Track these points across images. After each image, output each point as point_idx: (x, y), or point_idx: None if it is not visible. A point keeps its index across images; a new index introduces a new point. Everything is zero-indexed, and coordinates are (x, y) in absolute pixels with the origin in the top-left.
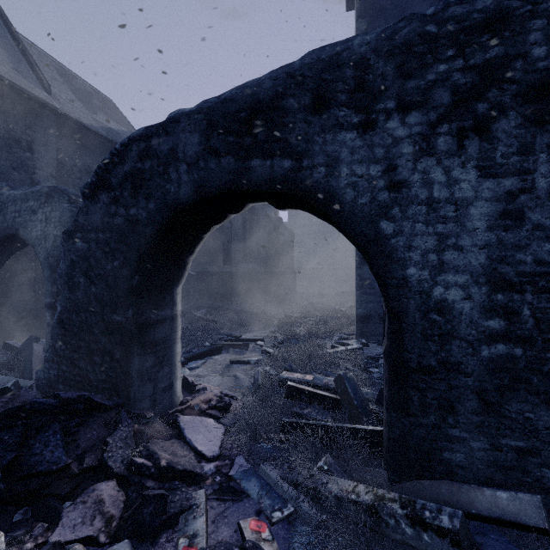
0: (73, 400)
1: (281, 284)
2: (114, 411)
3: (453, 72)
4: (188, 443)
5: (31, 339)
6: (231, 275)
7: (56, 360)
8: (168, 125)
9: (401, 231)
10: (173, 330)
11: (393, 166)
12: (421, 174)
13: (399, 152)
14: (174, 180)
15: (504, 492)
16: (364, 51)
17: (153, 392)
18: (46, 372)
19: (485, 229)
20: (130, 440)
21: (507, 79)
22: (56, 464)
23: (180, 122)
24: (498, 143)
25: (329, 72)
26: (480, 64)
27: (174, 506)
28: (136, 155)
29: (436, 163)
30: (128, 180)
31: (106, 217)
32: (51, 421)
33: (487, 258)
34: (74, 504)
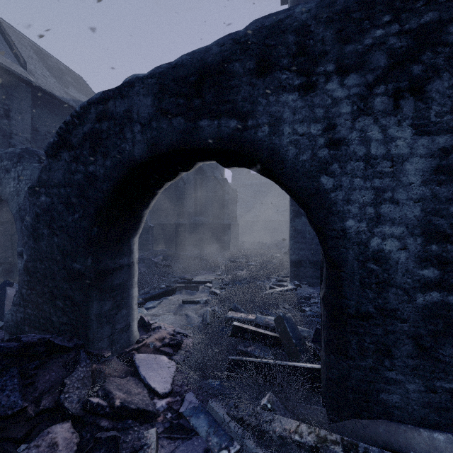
0: (33, 343)
1: (226, 234)
2: (74, 351)
3: (389, 37)
4: (142, 380)
5: (5, 284)
6: (184, 226)
7: (22, 304)
8: (124, 88)
9: (340, 186)
10: (130, 276)
11: (332, 125)
12: (359, 132)
13: (338, 112)
14: (129, 139)
15: (440, 434)
16: (305, 18)
17: (111, 333)
18: (14, 315)
19: (420, 184)
20: (87, 380)
21: (441, 42)
22: (11, 408)
23: (135, 86)
24: (432, 103)
25: (272, 38)
26: (415, 28)
27: (125, 447)
28: (94, 117)
29: (373, 122)
30: (87, 140)
31: (67, 174)
32: (12, 364)
33: (422, 211)
34: (27, 448)
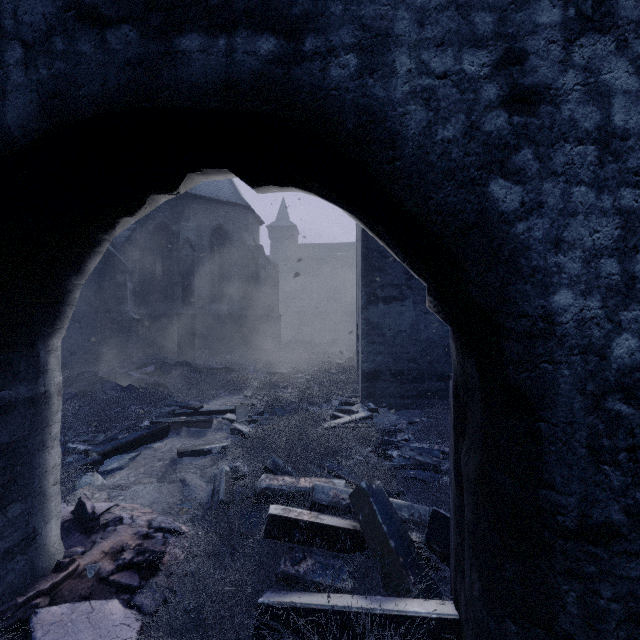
0: None
1: (262, 330)
2: None
3: None
4: None
5: None
6: (193, 319)
7: None
8: None
9: (540, 204)
10: (36, 425)
11: (517, 52)
12: (582, 72)
13: (530, 22)
14: None
15: None
16: None
17: None
18: None
19: None
20: None
21: None
22: None
23: None
24: None
25: None
26: None
27: None
28: None
29: (614, 49)
30: None
31: None
32: None
33: None
34: None
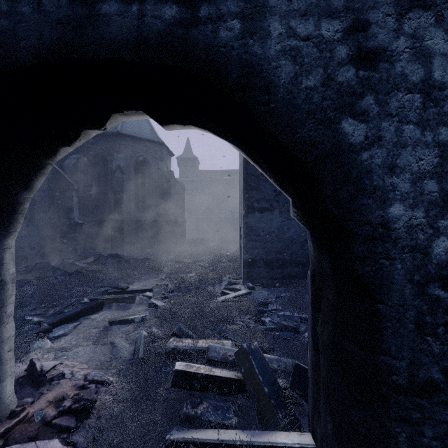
0: None
1: (172, 231)
2: None
3: None
4: None
5: None
6: (122, 223)
7: None
8: None
9: (379, 138)
10: None
11: (362, 22)
12: (410, 38)
13: None
14: None
15: None
16: None
17: None
18: None
19: None
20: None
21: None
22: None
23: None
24: None
25: None
26: None
27: None
28: None
29: (434, 22)
30: None
31: None
32: None
33: None
34: None
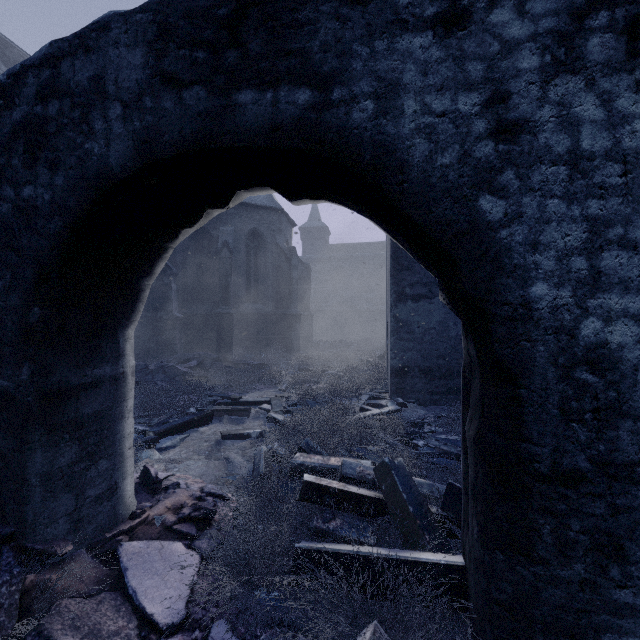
0: None
1: (294, 329)
2: None
3: None
4: (130, 599)
5: None
6: (231, 318)
7: None
8: (89, 34)
9: (520, 214)
10: (117, 398)
11: (502, 93)
12: (556, 106)
13: (513, 68)
14: (100, 132)
15: None
16: None
17: (75, 506)
18: None
19: None
20: (6, 614)
21: None
22: None
23: (110, 28)
24: None
25: None
26: None
27: None
28: (33, 93)
29: (584, 86)
30: (19, 137)
31: None
32: None
33: None
34: None
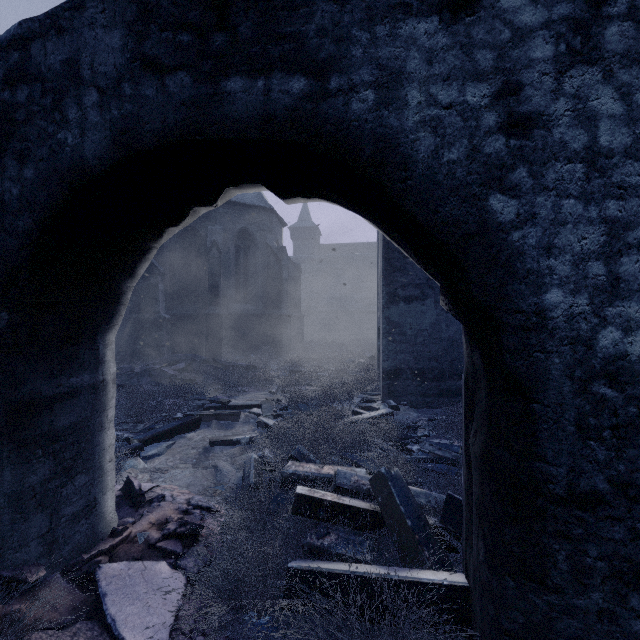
0: None
1: (285, 330)
2: None
3: None
4: (109, 629)
5: None
6: (220, 319)
7: None
8: (62, 13)
9: (533, 215)
10: (96, 408)
11: (513, 84)
12: (571, 99)
13: (525, 57)
14: (74, 121)
15: None
16: None
17: (49, 526)
18: None
19: None
20: None
21: None
22: None
23: (86, 7)
24: None
25: None
26: None
27: None
28: (0, 77)
29: (601, 78)
30: None
31: None
32: None
33: None
34: None
